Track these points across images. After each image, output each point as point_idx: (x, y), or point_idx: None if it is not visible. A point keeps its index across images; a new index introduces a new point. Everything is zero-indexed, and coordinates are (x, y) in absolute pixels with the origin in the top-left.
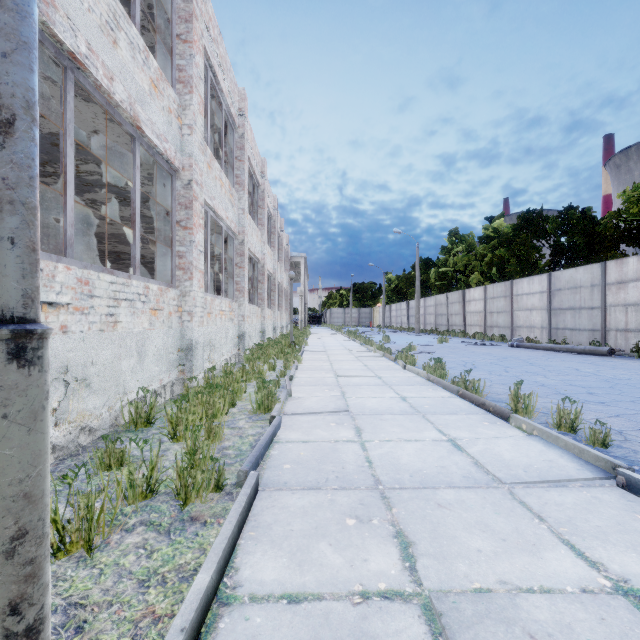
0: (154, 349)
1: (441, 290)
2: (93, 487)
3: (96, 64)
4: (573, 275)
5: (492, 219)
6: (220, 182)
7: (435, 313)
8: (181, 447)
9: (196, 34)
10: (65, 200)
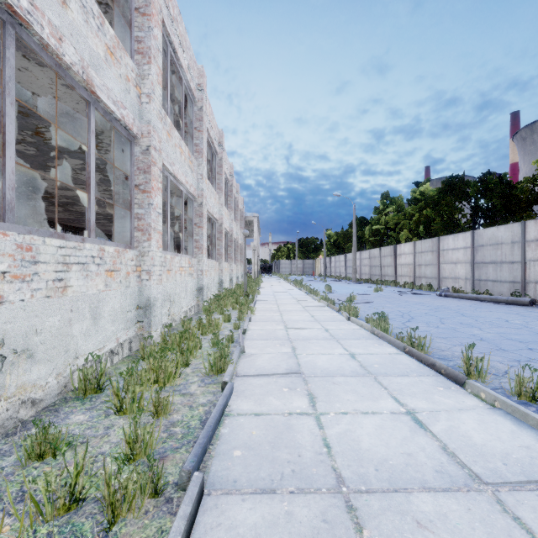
0: (110, 309)
1: (374, 245)
2: (14, 488)
3: (41, 21)
4: (495, 233)
5: (419, 184)
6: (180, 149)
7: (369, 265)
8: (126, 422)
9: (154, 8)
10: (4, 162)
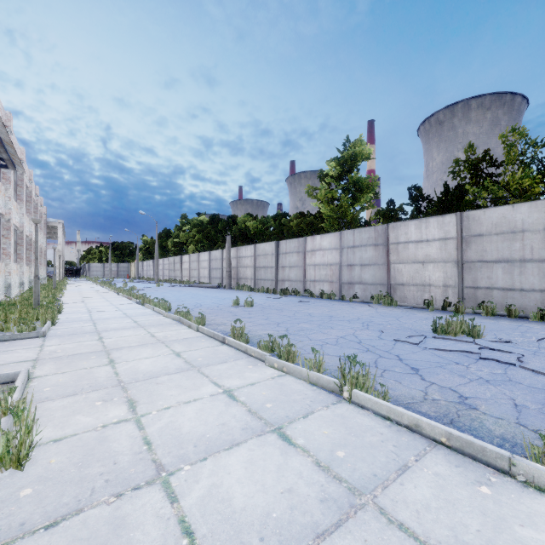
0: (0, 286)
1: (176, 253)
2: None
3: None
4: (216, 253)
5: (200, 214)
6: (14, 207)
7: (169, 269)
8: None
9: None
10: None
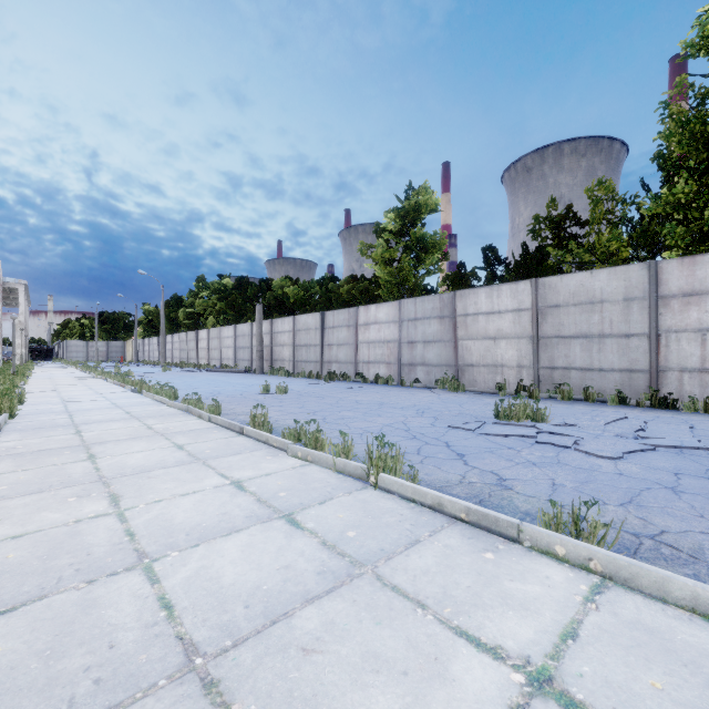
0: None
1: (190, 328)
2: None
3: None
4: (243, 328)
5: (223, 276)
6: None
7: (179, 348)
8: None
9: None
10: None
